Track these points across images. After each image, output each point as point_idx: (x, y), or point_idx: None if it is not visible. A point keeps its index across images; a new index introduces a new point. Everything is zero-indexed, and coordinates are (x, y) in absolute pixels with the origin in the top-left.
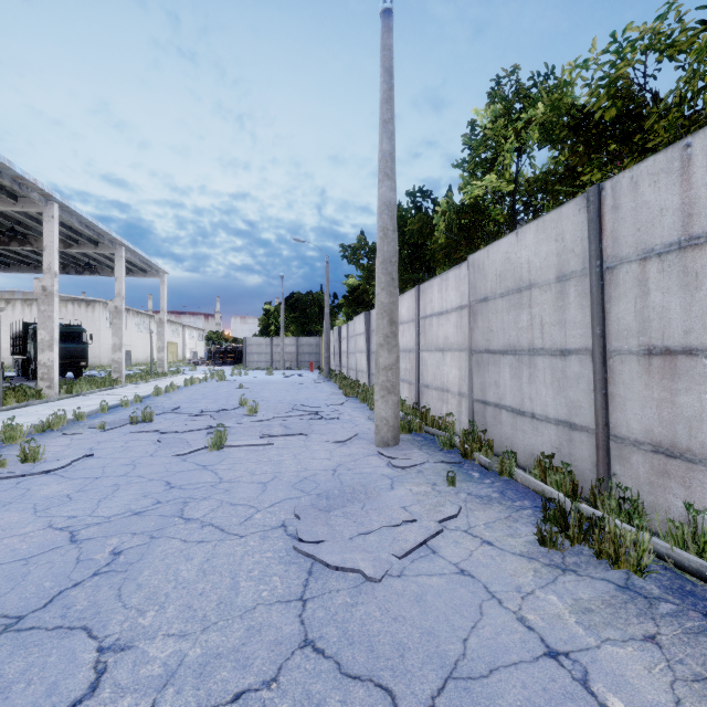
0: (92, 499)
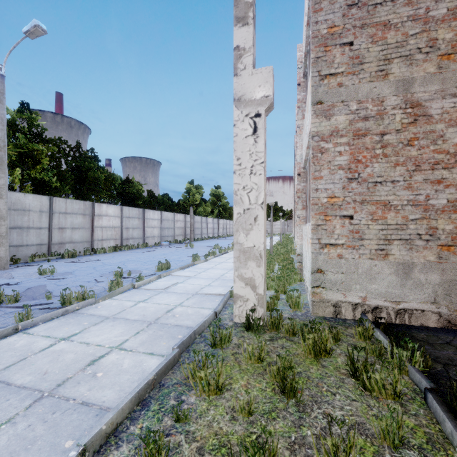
0: (115, 267)
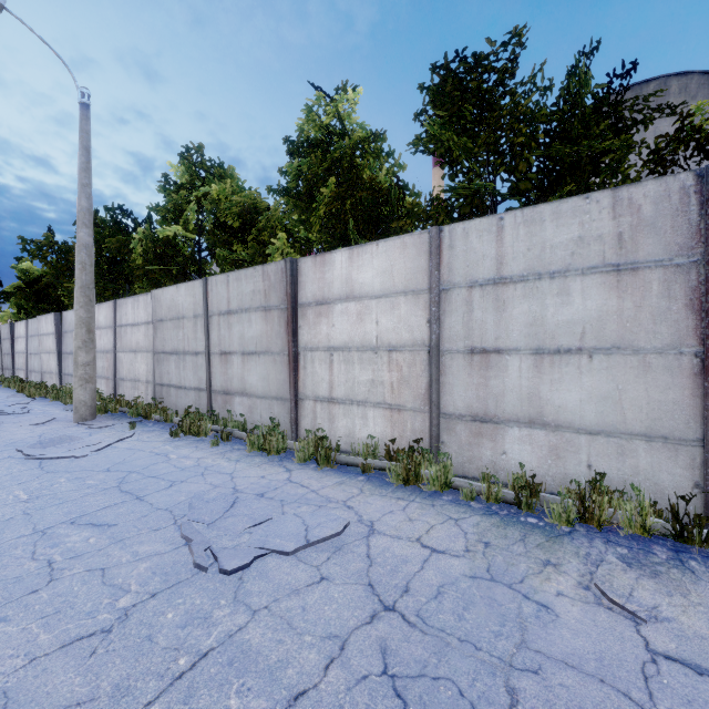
0: None
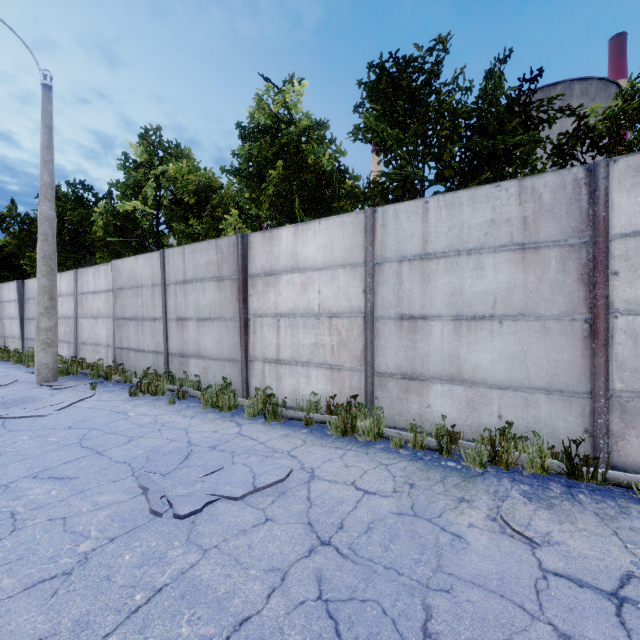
0: None
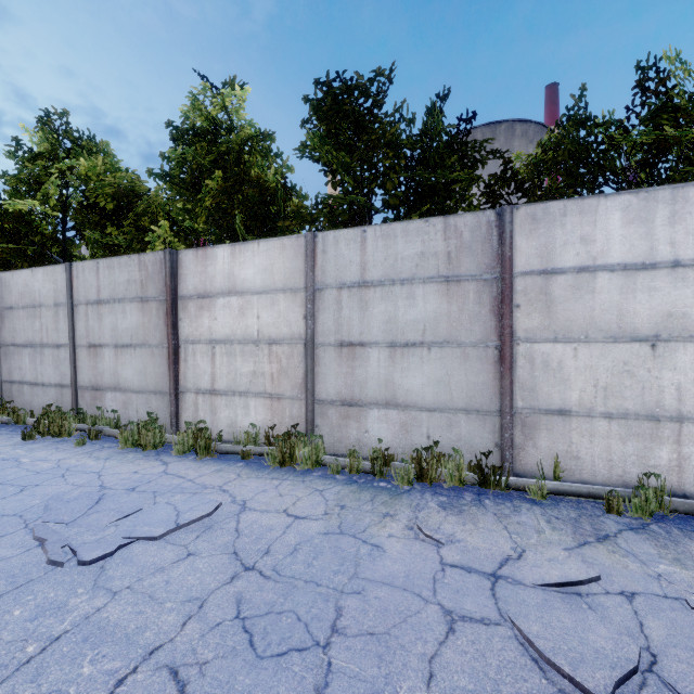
0: None
